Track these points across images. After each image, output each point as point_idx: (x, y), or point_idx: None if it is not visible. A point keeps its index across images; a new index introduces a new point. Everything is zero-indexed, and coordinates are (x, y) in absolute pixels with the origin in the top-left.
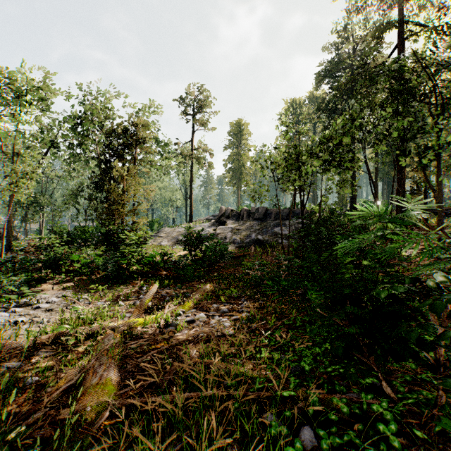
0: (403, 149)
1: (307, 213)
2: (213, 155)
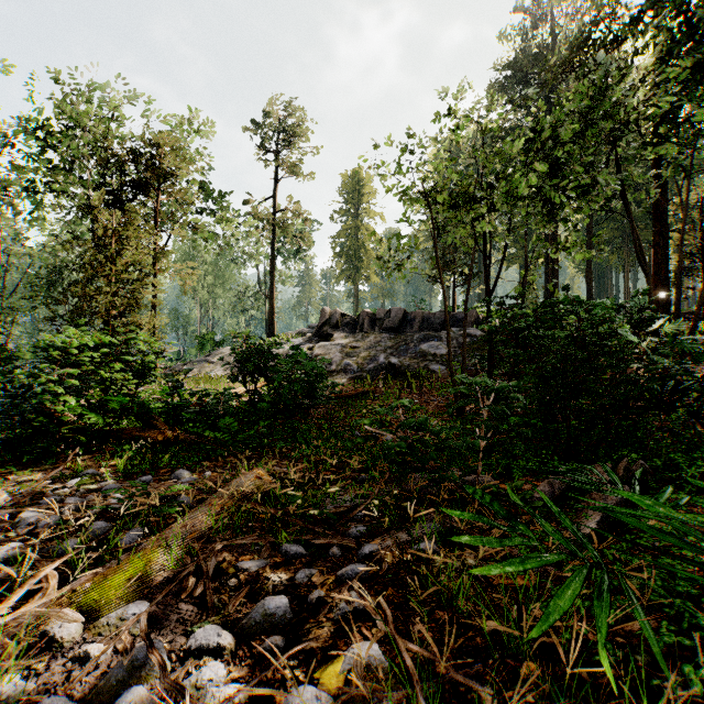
0: (665, 190)
1: (478, 318)
2: (310, 221)
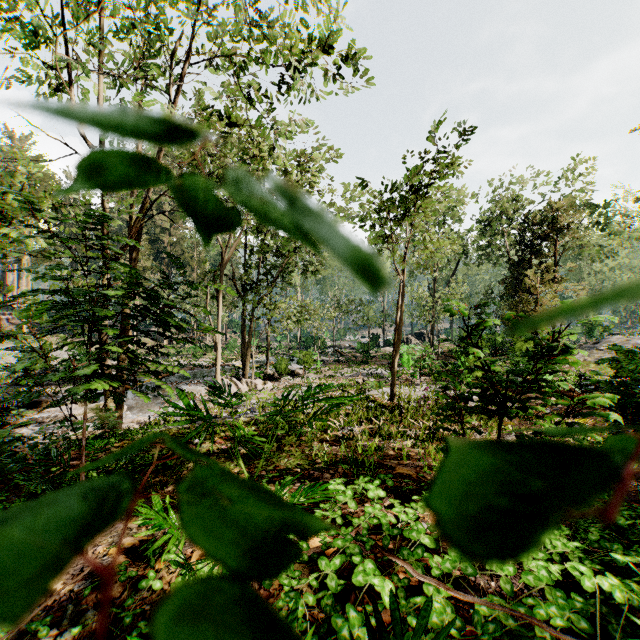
0: None
1: None
2: None
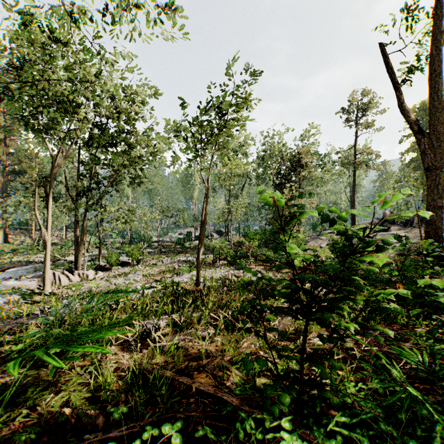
0: None
1: None
2: (379, 156)
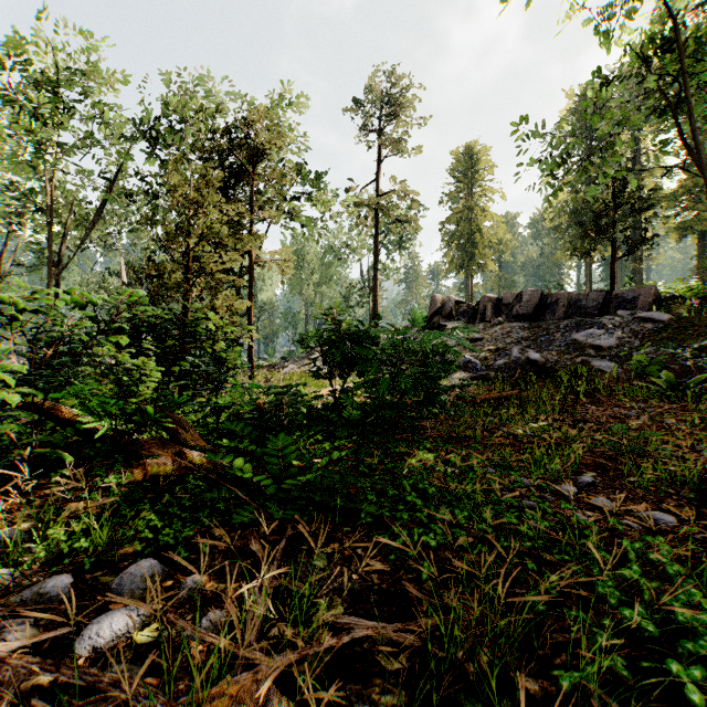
0: None
1: (657, 298)
2: (417, 202)
